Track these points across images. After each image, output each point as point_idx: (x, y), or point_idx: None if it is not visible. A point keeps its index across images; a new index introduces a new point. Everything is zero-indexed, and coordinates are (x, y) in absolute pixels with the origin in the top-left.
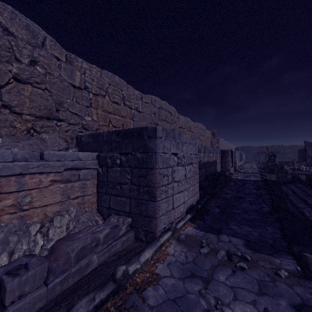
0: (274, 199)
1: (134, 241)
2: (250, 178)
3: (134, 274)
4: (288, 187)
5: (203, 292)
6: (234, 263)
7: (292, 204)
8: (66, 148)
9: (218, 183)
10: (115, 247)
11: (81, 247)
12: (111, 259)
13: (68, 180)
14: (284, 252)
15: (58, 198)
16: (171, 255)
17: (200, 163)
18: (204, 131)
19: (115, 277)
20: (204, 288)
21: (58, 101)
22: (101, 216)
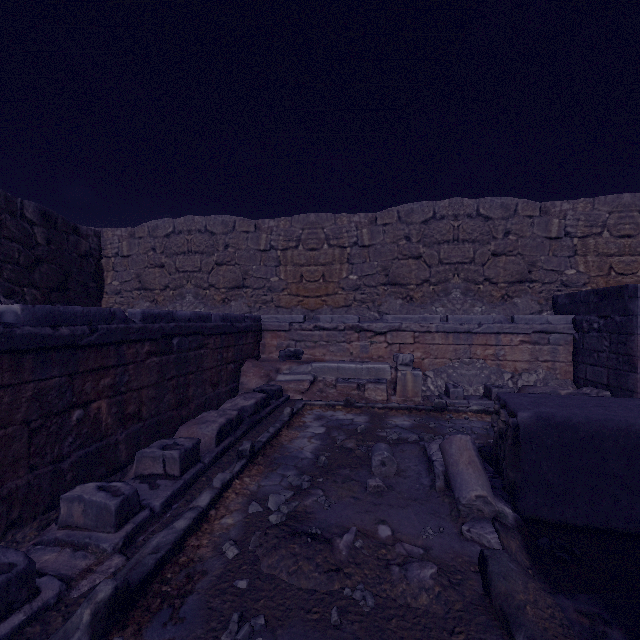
0: None
1: None
2: None
3: None
4: None
5: None
6: None
7: None
8: (539, 311)
9: None
10: None
11: (540, 392)
12: None
13: (535, 342)
14: None
15: (526, 357)
16: None
17: None
18: None
19: None
20: None
21: (530, 262)
22: (576, 388)
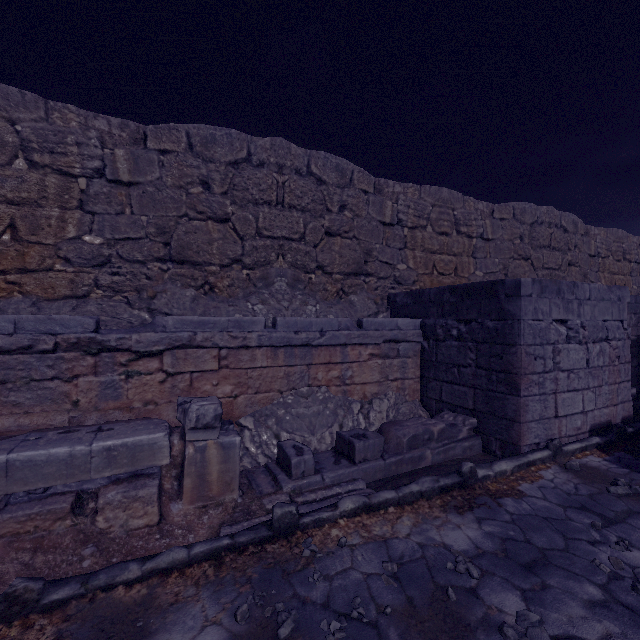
0: None
1: (481, 453)
2: None
3: (484, 479)
4: None
5: (597, 524)
6: None
7: None
8: (375, 313)
9: None
10: (453, 451)
11: (413, 434)
12: (448, 463)
13: (386, 355)
14: None
15: (376, 377)
16: (547, 479)
17: None
18: None
19: (461, 470)
20: (603, 526)
21: (366, 249)
22: (426, 411)
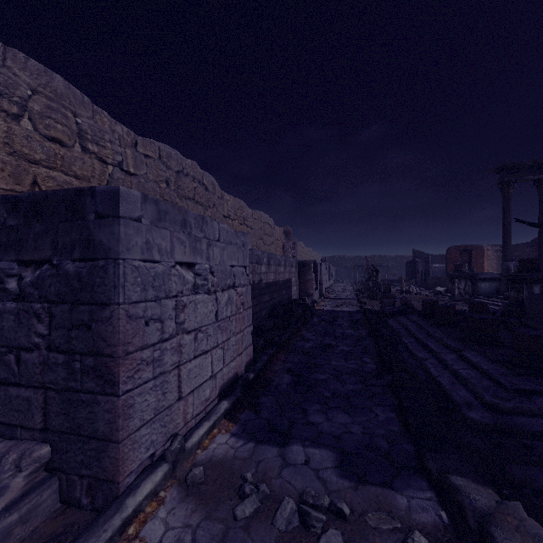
0: (381, 346)
1: (54, 513)
2: (343, 308)
3: None
4: (399, 322)
5: None
6: (314, 534)
7: (408, 352)
8: None
9: (292, 321)
10: None
11: None
12: None
13: None
14: (411, 471)
15: None
16: None
17: (260, 284)
18: (271, 228)
19: None
20: None
21: None
22: None
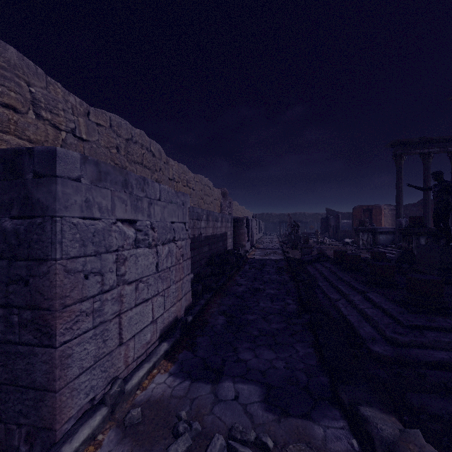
0: (301, 289)
1: None
2: (270, 257)
3: None
4: (315, 268)
5: None
6: None
7: (323, 293)
8: None
9: (227, 268)
10: None
11: None
12: None
13: None
14: (326, 402)
15: None
16: None
17: (200, 237)
18: (211, 190)
19: None
20: None
21: None
22: None
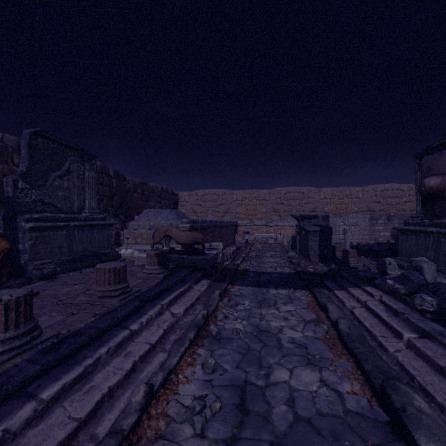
0: None
1: None
2: None
3: None
4: None
5: None
6: None
7: None
8: None
9: None
10: None
11: None
12: None
13: None
14: None
15: None
16: None
17: None
18: None
19: None
20: None
21: (315, 206)
22: None
